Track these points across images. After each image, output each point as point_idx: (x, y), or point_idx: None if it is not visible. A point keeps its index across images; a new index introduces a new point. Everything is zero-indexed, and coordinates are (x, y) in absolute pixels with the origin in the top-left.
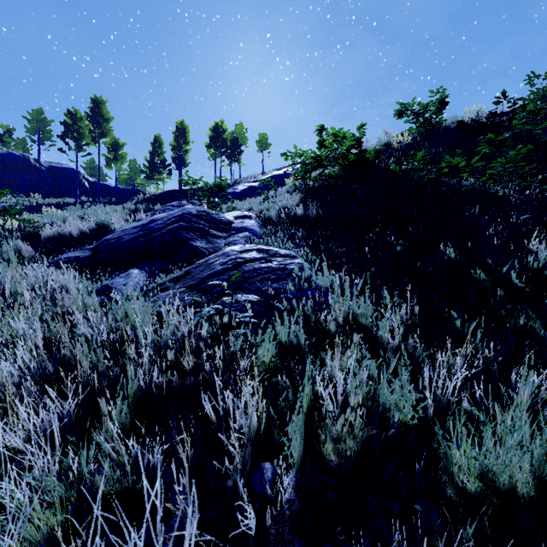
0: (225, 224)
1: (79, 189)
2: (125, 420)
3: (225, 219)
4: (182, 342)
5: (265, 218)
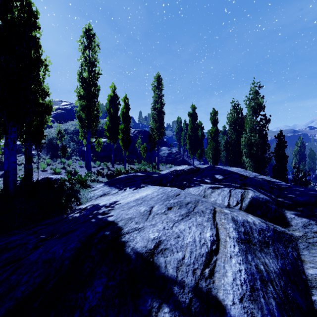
0: None
1: None
2: None
3: None
4: None
5: None
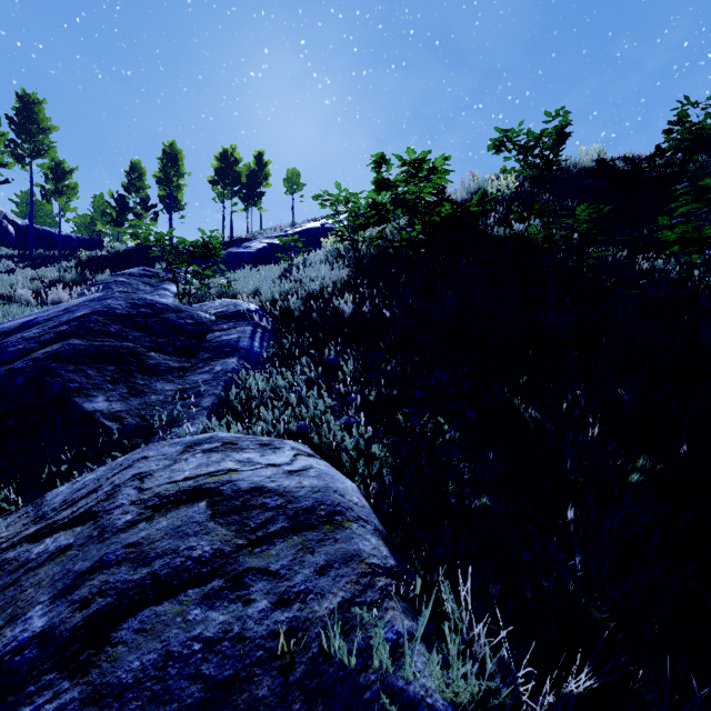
0: (191, 334)
1: None
2: None
3: (194, 321)
4: None
5: (280, 316)
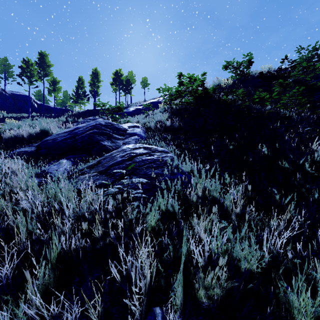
0: (122, 131)
1: (31, 108)
2: (49, 280)
3: (122, 127)
4: (94, 212)
5: (147, 127)
